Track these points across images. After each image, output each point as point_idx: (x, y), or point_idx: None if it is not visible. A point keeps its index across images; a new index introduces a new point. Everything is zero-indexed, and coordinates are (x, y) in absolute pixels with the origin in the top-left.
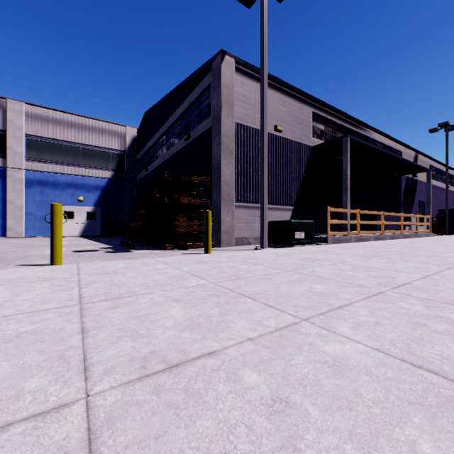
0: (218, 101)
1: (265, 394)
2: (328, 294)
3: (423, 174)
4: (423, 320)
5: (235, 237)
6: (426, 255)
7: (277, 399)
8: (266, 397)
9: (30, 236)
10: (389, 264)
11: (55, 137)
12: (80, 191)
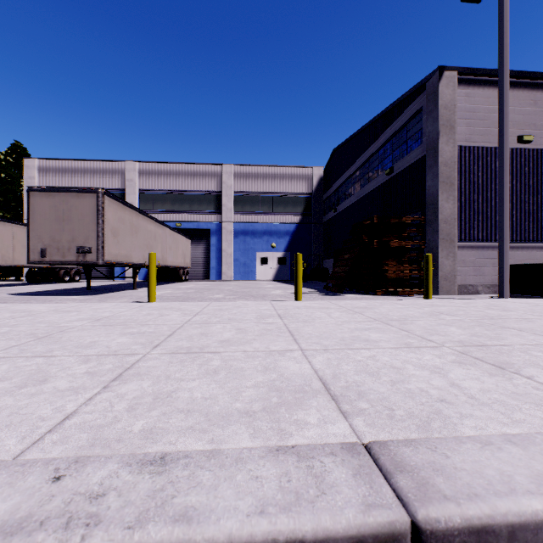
0: (434, 127)
1: None
2: None
3: None
4: None
5: (456, 285)
6: None
7: None
8: None
9: (236, 280)
10: None
11: (254, 190)
12: (273, 237)
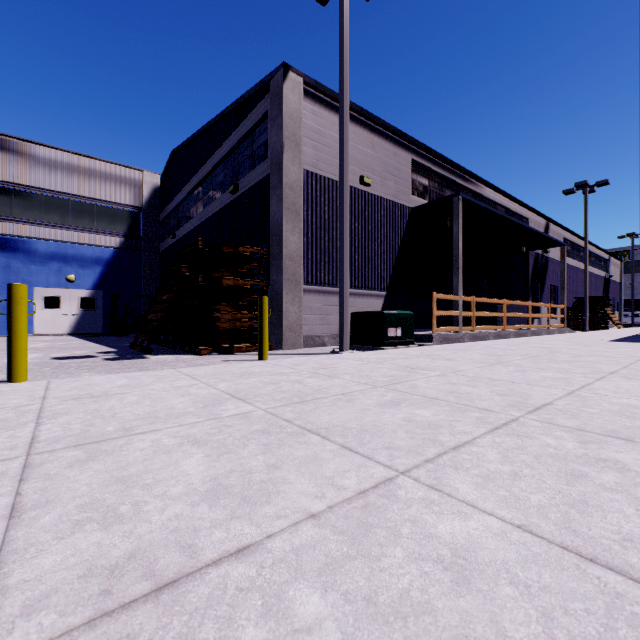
0: (279, 138)
1: None
2: (437, 425)
3: (555, 250)
4: (581, 466)
5: (303, 336)
6: (566, 360)
7: None
8: None
9: None
10: (518, 374)
11: (30, 184)
12: (70, 266)
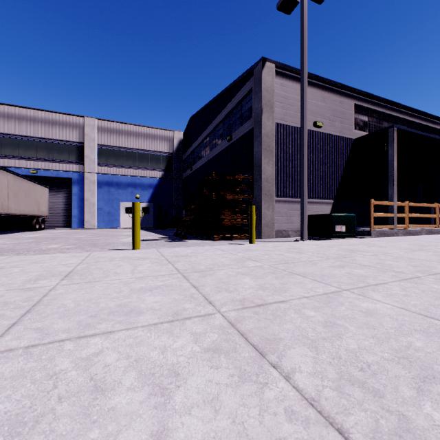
0: (259, 105)
1: (320, 319)
2: (366, 276)
3: None
4: None
5: (275, 230)
6: None
7: (328, 321)
8: (321, 320)
9: (100, 228)
10: (434, 256)
11: (118, 145)
12: (137, 189)
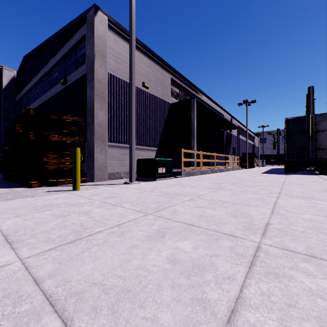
0: (92, 50)
1: None
2: (200, 267)
3: (234, 131)
4: None
5: (108, 173)
6: (252, 185)
7: None
8: None
9: None
10: (234, 196)
11: None
12: None
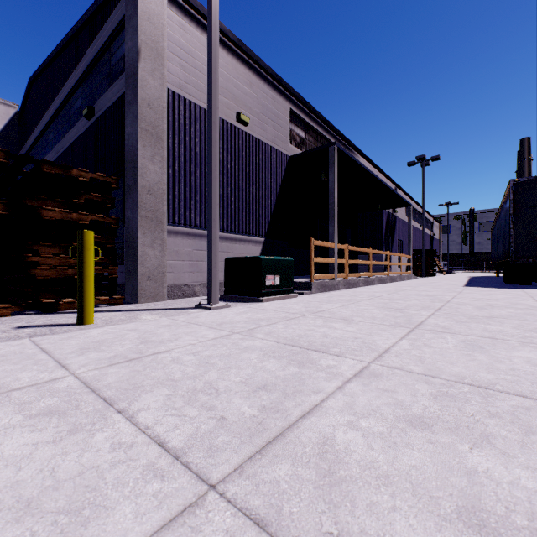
0: (134, 42)
1: None
2: None
3: (401, 211)
4: None
5: (168, 285)
6: (484, 316)
7: None
8: None
9: None
10: (485, 356)
11: None
12: None
